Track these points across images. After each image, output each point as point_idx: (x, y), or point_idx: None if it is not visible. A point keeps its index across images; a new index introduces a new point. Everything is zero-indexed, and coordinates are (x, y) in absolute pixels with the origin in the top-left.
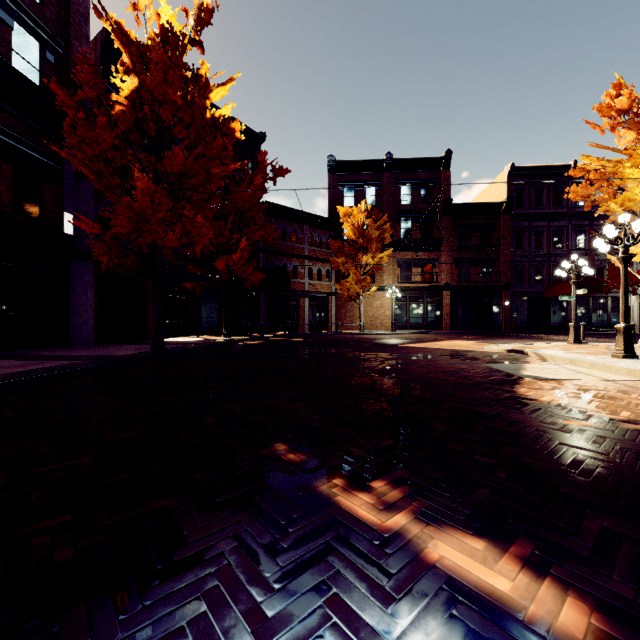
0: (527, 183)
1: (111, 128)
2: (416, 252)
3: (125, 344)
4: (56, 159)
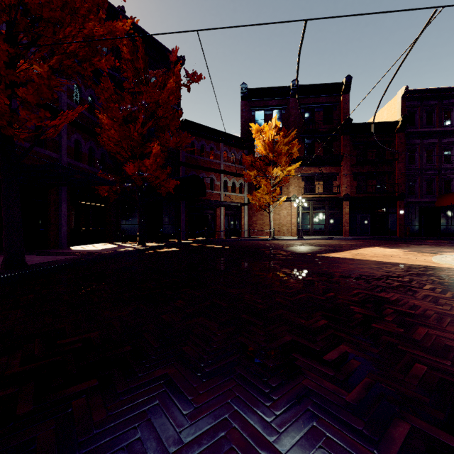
0: (419, 105)
1: None
2: (319, 167)
3: None
4: None
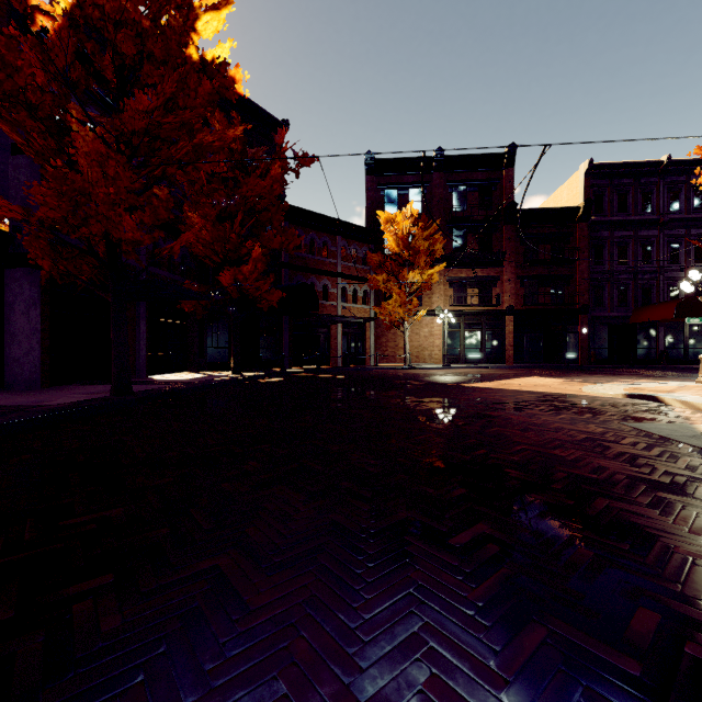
0: (608, 184)
1: (46, 66)
2: (473, 268)
3: (91, 384)
4: None
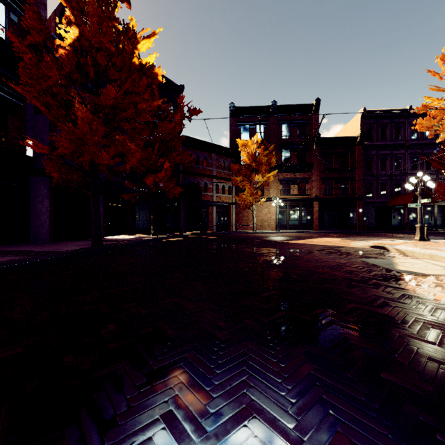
0: (375, 122)
1: (58, 70)
2: (294, 173)
3: (75, 241)
4: (18, 97)
